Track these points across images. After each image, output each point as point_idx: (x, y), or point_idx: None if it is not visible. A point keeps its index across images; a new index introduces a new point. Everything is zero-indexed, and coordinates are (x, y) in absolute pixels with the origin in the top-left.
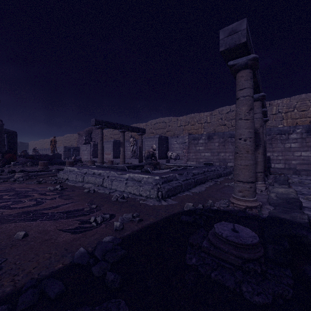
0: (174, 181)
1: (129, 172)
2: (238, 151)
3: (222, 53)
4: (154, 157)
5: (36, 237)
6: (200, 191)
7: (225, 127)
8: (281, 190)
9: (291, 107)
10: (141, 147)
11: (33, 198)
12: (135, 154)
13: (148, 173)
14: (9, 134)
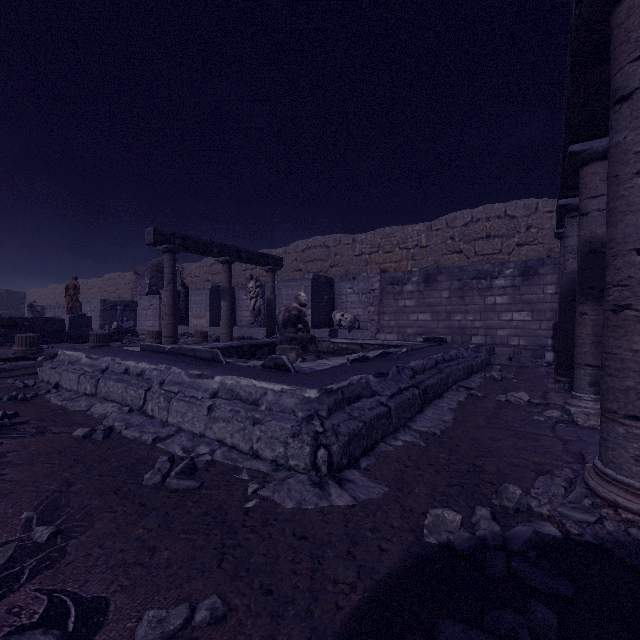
0: (366, 400)
1: (226, 368)
2: (633, 301)
3: None
4: (302, 323)
5: None
6: (443, 428)
7: (460, 257)
8: None
9: None
10: (271, 301)
11: None
12: (260, 318)
13: (283, 374)
14: None
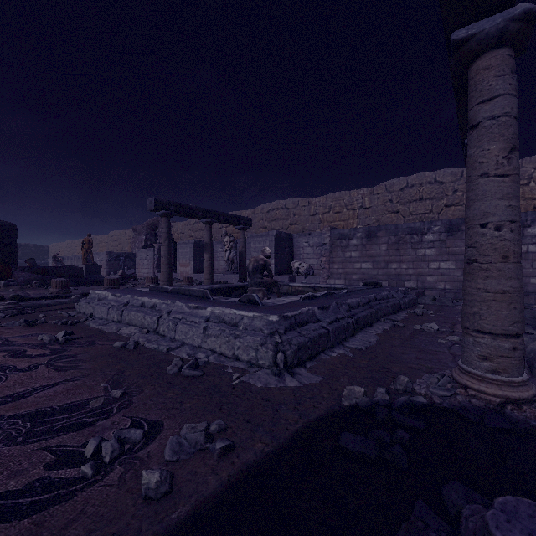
0: (312, 324)
1: (214, 303)
2: (477, 257)
3: (445, 0)
4: (267, 270)
5: None
6: (368, 346)
7: (397, 216)
8: None
9: (524, 177)
10: (243, 253)
11: None
12: (233, 266)
13: (254, 306)
14: (2, 229)
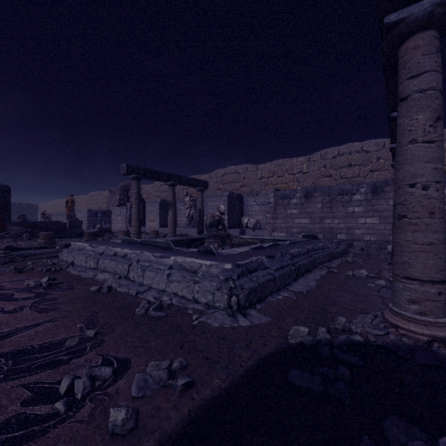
0: (260, 271)
1: (176, 252)
2: (407, 213)
3: None
4: (221, 225)
5: None
6: (308, 290)
7: (330, 179)
8: None
9: None
10: (201, 210)
11: None
12: (193, 221)
13: (211, 256)
14: None
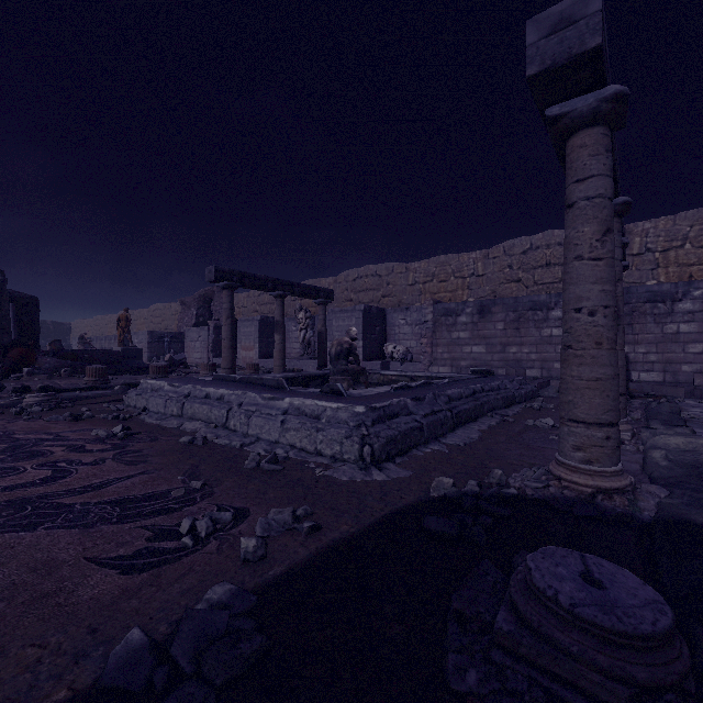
0: (403, 417)
1: (291, 393)
2: (572, 343)
3: (533, 83)
4: (353, 356)
5: (19, 585)
6: (467, 442)
7: (519, 286)
8: (676, 442)
9: (678, 237)
10: (322, 334)
11: (49, 460)
12: (309, 350)
13: (338, 397)
14: (21, 304)
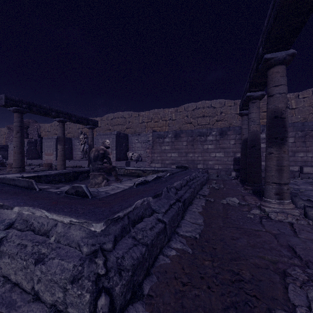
0: (147, 219)
1: (32, 197)
2: None
3: None
4: (106, 158)
5: None
6: (200, 232)
7: (191, 125)
8: None
9: None
10: (91, 146)
11: None
12: (86, 155)
13: (80, 201)
14: None
